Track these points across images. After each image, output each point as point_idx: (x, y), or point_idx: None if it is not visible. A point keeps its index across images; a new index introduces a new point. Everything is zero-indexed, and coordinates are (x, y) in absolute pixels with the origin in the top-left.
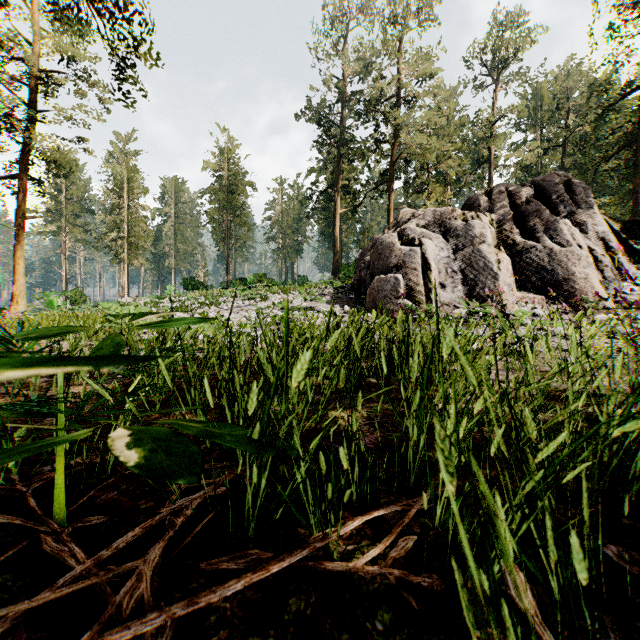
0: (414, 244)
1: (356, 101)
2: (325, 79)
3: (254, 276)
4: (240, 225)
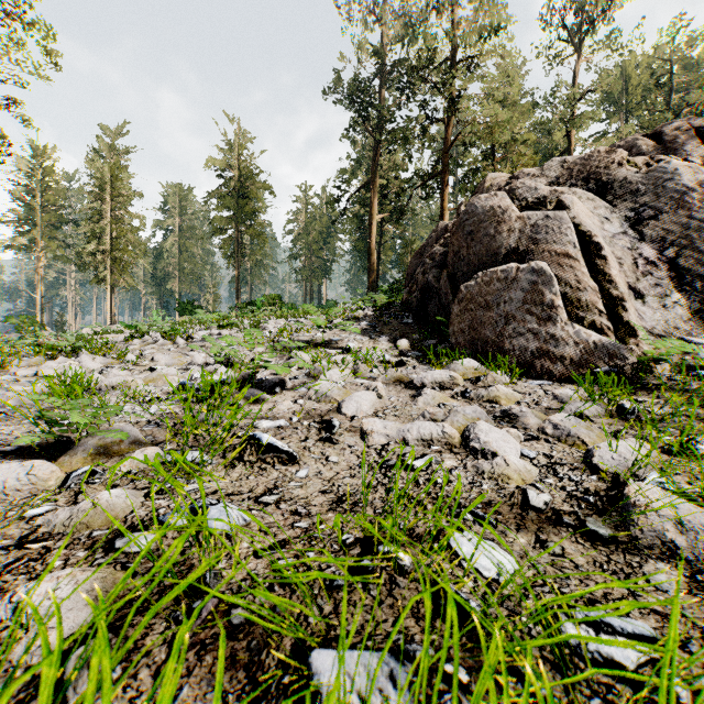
0: (544, 210)
1: (398, 75)
2: (358, 45)
3: (265, 298)
4: (253, 237)
